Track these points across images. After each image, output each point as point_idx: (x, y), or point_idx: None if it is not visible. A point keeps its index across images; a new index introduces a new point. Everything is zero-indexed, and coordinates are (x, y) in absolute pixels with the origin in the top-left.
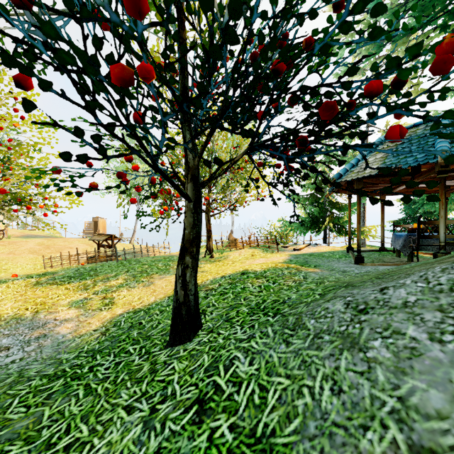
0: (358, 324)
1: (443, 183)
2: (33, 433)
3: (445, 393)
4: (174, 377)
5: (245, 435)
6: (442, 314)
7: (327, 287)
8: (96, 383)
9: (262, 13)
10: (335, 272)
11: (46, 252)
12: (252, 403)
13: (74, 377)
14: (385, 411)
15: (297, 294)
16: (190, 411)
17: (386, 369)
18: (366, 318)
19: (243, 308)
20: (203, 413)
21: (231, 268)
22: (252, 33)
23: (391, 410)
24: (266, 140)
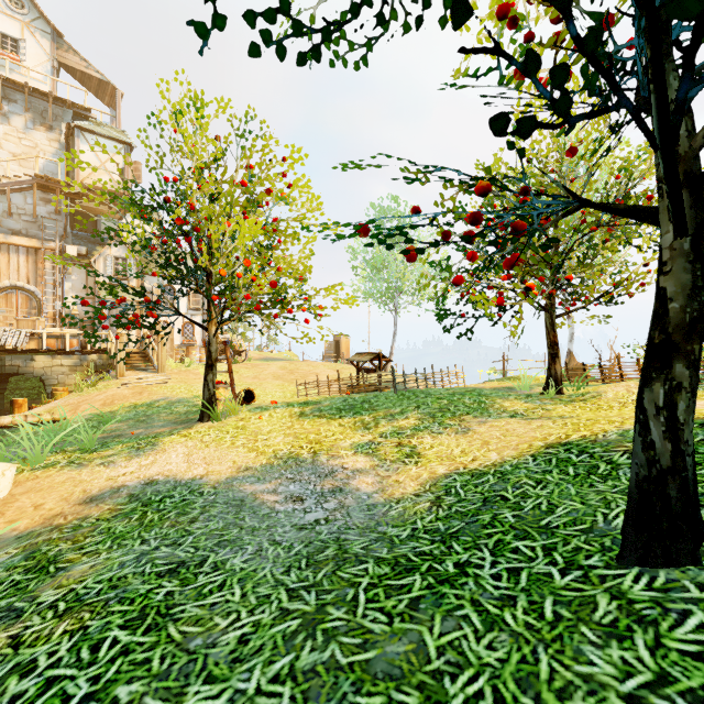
0: None
1: None
2: (427, 678)
3: None
4: None
5: None
6: None
7: None
8: (493, 604)
9: None
10: None
11: (291, 378)
12: None
13: (438, 578)
14: None
15: None
16: None
17: None
18: None
19: None
20: None
21: None
22: None
23: None
24: None
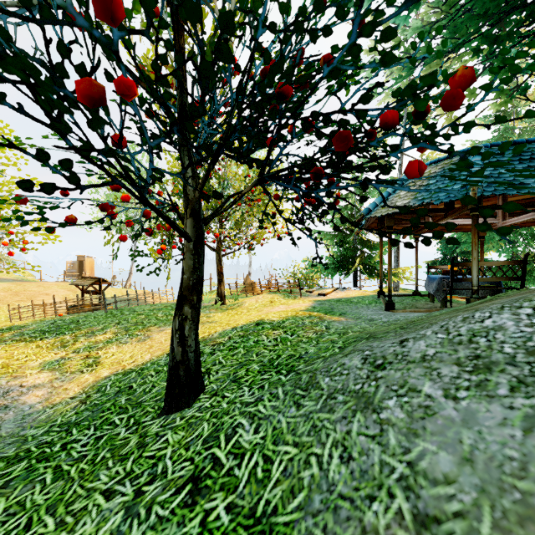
0: (374, 381)
1: (476, 221)
2: None
3: (454, 455)
4: (167, 451)
5: (243, 515)
6: (459, 368)
7: (348, 339)
8: (70, 464)
9: (271, 25)
10: (361, 321)
11: (14, 300)
12: (254, 478)
13: (40, 458)
14: (394, 478)
15: (316, 348)
16: (182, 492)
17: (399, 432)
18: (383, 375)
19: (254, 366)
20: (197, 493)
21: (245, 317)
22: (260, 46)
23: (399, 477)
24: (278, 171)
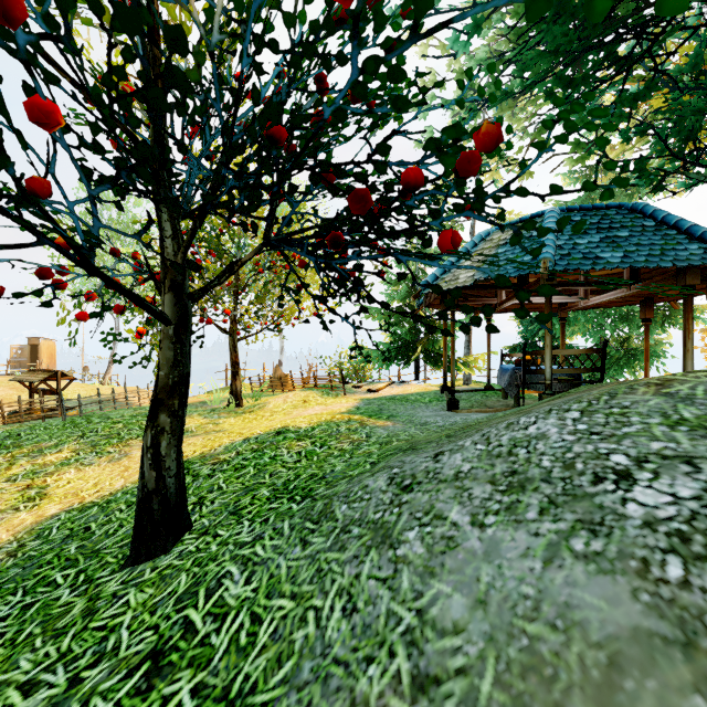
0: (397, 508)
1: (549, 301)
2: None
3: (468, 597)
4: (125, 617)
5: (213, 698)
6: (492, 487)
7: (385, 451)
8: None
9: (272, 42)
10: (411, 426)
11: None
12: (235, 646)
13: None
14: (399, 631)
15: (345, 464)
16: (136, 674)
17: (414, 572)
18: (408, 499)
19: (263, 491)
20: (156, 673)
21: (265, 424)
22: (261, 68)
23: (405, 629)
24: (290, 233)
